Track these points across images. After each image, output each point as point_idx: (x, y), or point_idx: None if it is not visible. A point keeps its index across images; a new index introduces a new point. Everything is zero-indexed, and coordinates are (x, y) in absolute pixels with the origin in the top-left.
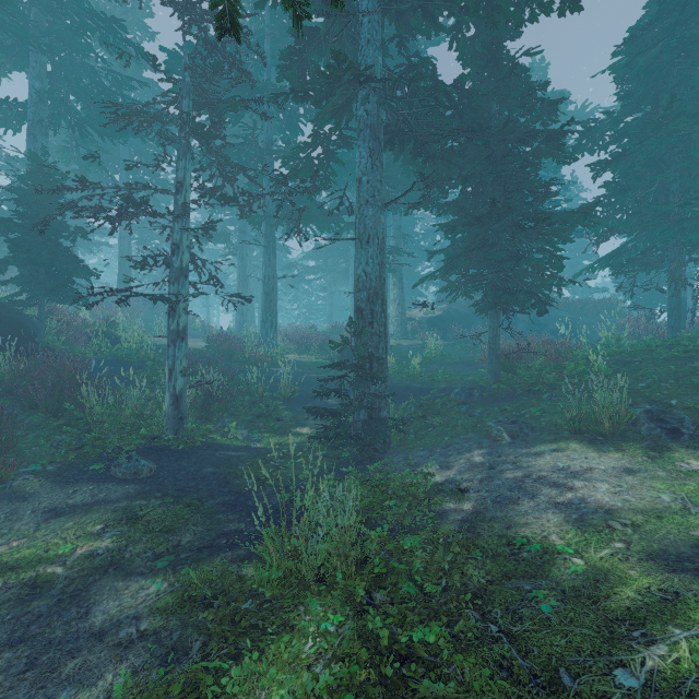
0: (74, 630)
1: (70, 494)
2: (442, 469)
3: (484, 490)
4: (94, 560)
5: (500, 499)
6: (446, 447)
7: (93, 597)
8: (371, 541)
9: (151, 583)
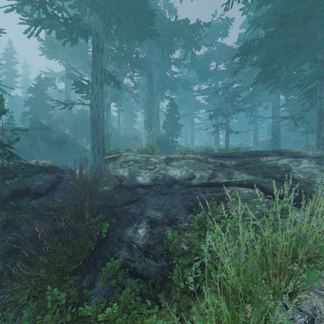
0: None
1: None
2: None
3: None
4: None
5: None
6: None
7: None
8: None
9: None
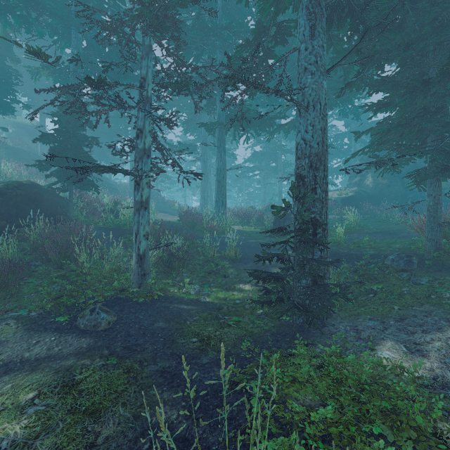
0: None
1: (32, 345)
2: (413, 355)
3: None
4: None
5: None
6: (400, 320)
7: None
8: None
9: None
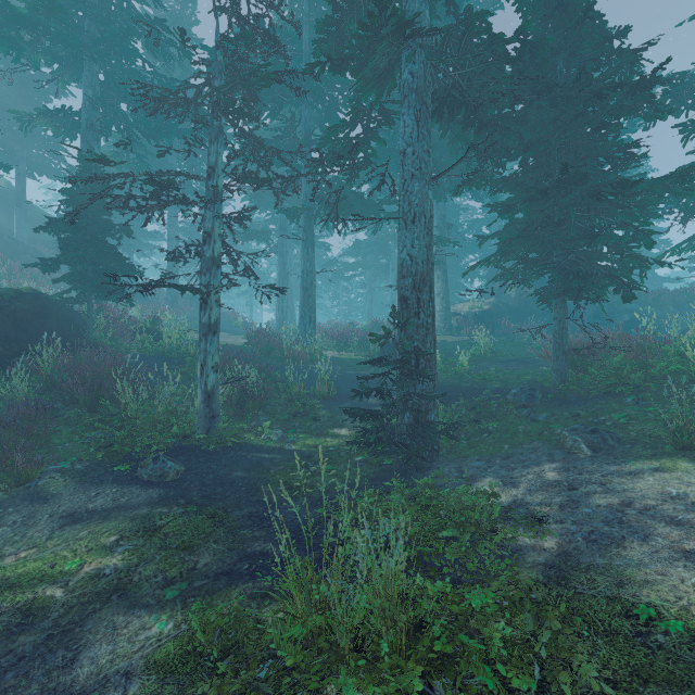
0: (52, 686)
1: (92, 497)
2: (506, 486)
3: (569, 522)
4: (98, 583)
5: (596, 537)
6: (506, 458)
7: (86, 636)
8: (427, 596)
9: (154, 621)
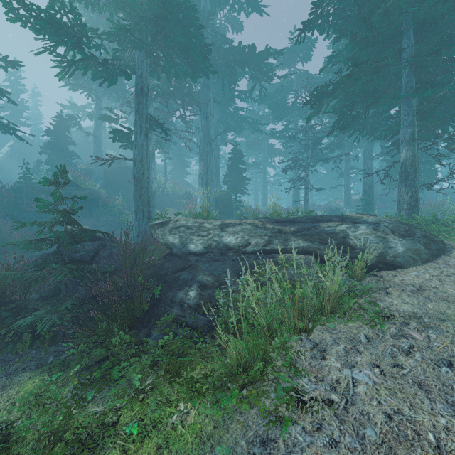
0: None
1: None
2: None
3: None
4: None
5: None
6: None
7: None
8: None
9: None
